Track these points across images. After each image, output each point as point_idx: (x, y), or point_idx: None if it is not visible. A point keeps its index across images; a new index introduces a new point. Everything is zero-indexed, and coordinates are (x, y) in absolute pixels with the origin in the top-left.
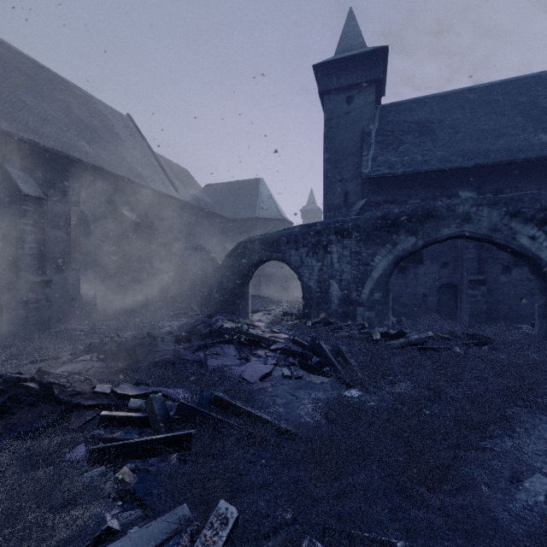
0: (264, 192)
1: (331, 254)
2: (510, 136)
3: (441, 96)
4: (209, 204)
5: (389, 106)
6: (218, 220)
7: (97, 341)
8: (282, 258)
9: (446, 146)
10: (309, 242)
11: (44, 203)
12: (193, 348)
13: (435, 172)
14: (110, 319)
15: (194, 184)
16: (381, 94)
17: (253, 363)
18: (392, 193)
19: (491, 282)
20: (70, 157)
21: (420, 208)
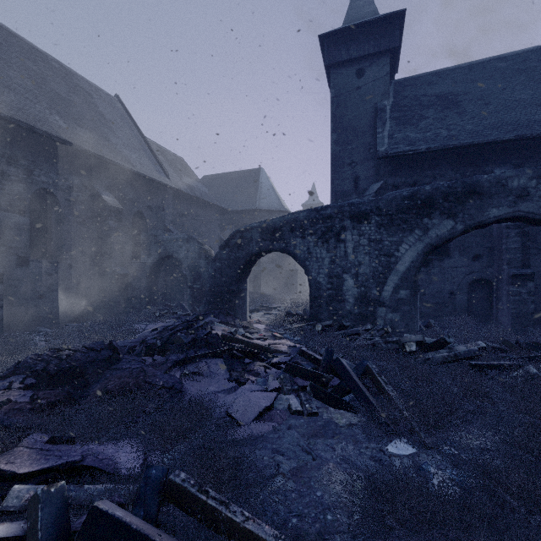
0: (265, 183)
1: (344, 243)
2: None
3: (465, 67)
4: (206, 194)
5: (404, 80)
6: (215, 211)
7: (31, 357)
8: (285, 249)
9: (476, 119)
10: (318, 229)
11: (3, 183)
12: (167, 364)
13: (465, 148)
14: (88, 319)
15: (189, 173)
16: (395, 67)
17: (247, 389)
18: (413, 174)
19: (534, 277)
20: (35, 129)
21: (459, 184)
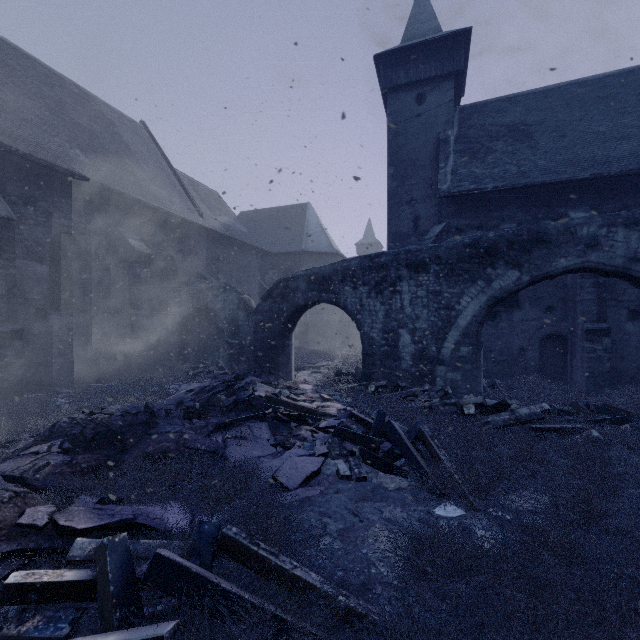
0: (312, 220)
1: (400, 294)
2: (637, 138)
3: (539, 92)
4: (244, 234)
5: (471, 107)
6: (255, 254)
7: (66, 420)
8: (335, 300)
9: (550, 154)
10: (372, 278)
11: (20, 228)
12: (208, 428)
13: (536, 187)
14: (113, 379)
15: (225, 209)
16: (461, 92)
17: (293, 453)
18: (479, 215)
19: (612, 332)
20: (55, 167)
21: (525, 231)
